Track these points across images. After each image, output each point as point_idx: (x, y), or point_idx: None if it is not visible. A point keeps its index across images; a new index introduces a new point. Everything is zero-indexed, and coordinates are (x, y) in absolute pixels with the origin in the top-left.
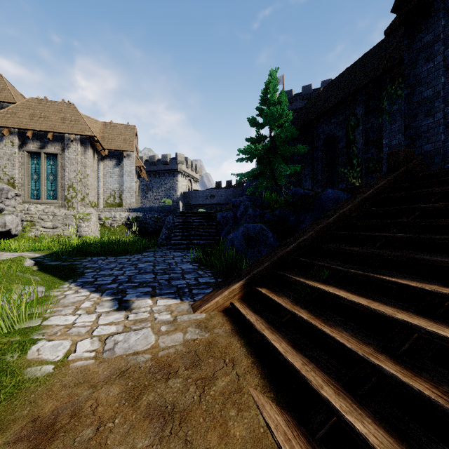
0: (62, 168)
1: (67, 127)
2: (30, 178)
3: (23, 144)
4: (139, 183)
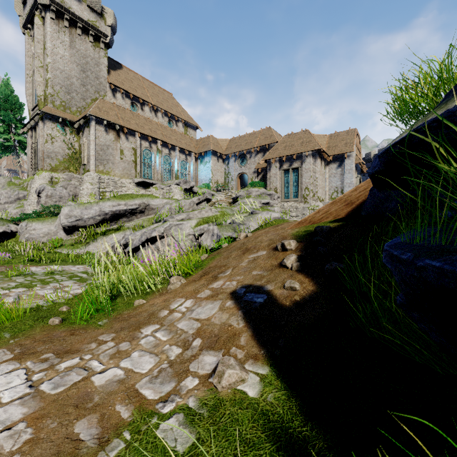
0: (301, 177)
1: (304, 148)
2: (284, 186)
3: (281, 166)
4: (360, 178)
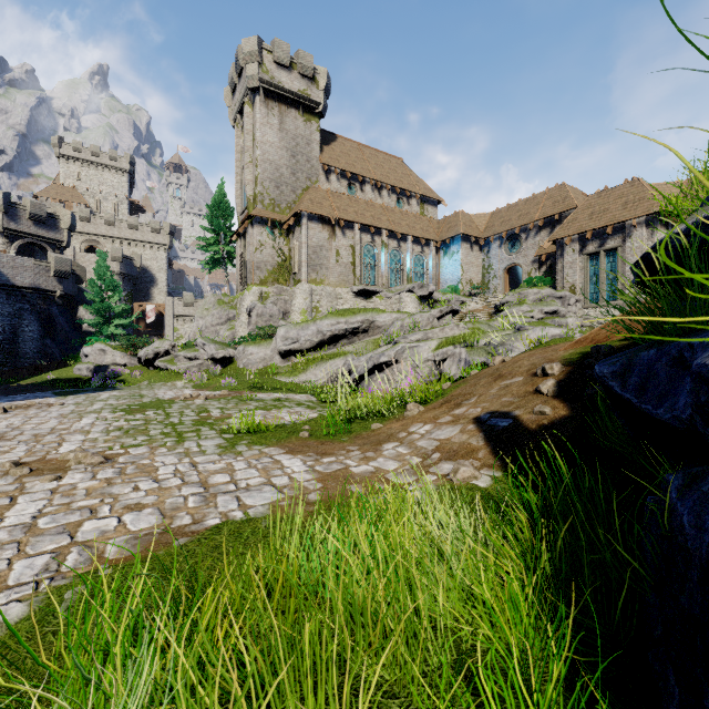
0: (622, 263)
1: (629, 212)
2: (589, 282)
3: (582, 248)
4: None
